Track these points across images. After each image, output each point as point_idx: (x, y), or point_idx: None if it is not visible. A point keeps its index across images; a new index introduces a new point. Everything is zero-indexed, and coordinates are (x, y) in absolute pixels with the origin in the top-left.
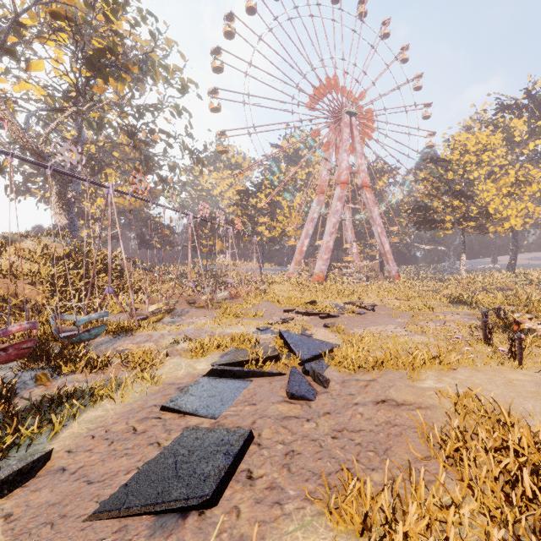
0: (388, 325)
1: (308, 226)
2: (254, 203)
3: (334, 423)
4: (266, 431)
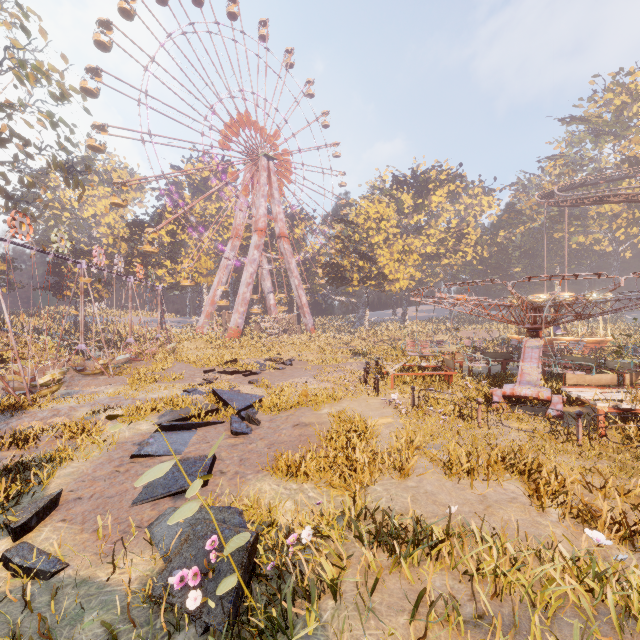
0: (303, 377)
1: (222, 273)
2: (151, 239)
3: (268, 442)
4: (224, 453)
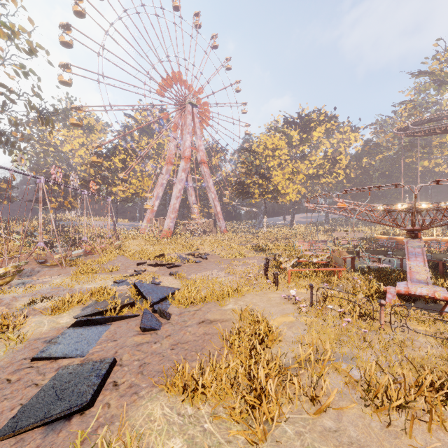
0: (214, 270)
1: (159, 189)
2: (108, 165)
3: (172, 341)
4: (126, 356)
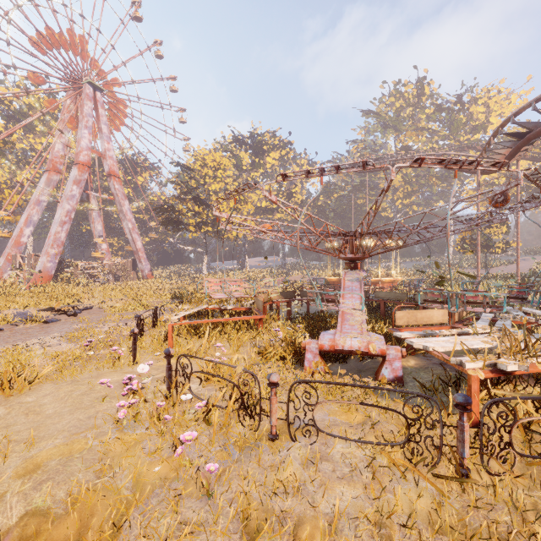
0: (54, 333)
1: (32, 210)
2: None
3: None
4: None
